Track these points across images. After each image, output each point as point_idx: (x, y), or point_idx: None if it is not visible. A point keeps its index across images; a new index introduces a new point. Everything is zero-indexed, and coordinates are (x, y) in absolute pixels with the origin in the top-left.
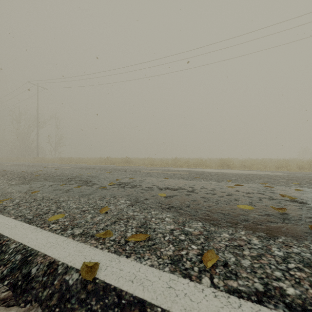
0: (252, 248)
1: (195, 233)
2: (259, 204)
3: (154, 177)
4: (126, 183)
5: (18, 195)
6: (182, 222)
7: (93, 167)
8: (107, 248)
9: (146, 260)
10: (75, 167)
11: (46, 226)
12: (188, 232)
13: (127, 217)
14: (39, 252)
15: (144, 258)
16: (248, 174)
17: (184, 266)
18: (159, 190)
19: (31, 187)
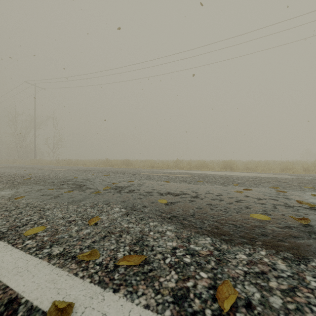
0: (279, 277)
1: (203, 253)
2: (275, 213)
3: (154, 180)
4: (123, 187)
5: None
6: (186, 237)
7: (90, 169)
8: (89, 277)
9: (139, 297)
10: (71, 170)
11: (19, 243)
12: (194, 251)
13: (120, 230)
14: (0, 283)
15: (136, 293)
16: (254, 177)
17: (192, 308)
18: (159, 195)
19: (18, 192)
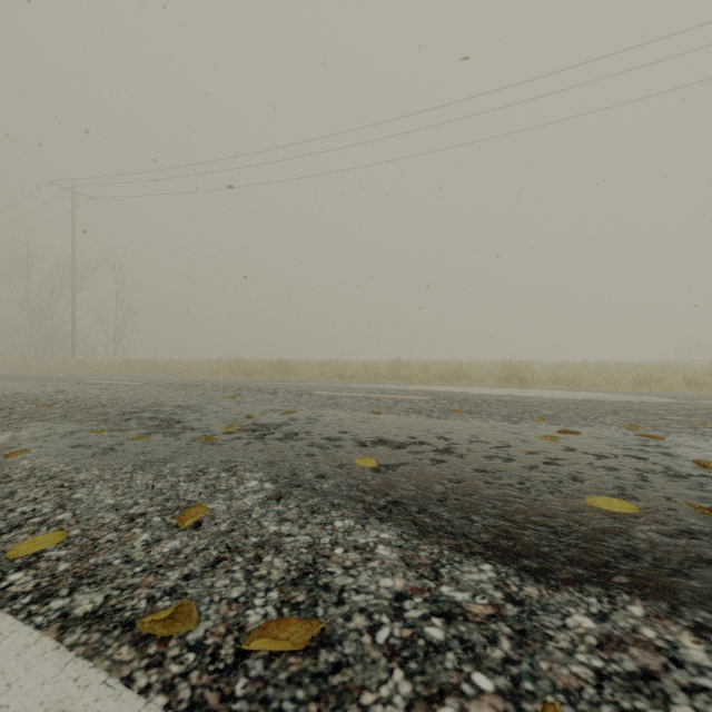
0: (697, 691)
1: (477, 613)
2: (647, 493)
3: (345, 408)
4: (271, 425)
5: None
6: (428, 563)
7: (197, 383)
8: (164, 690)
9: None
10: (153, 384)
11: None
12: (453, 606)
13: (258, 543)
14: None
15: None
16: (579, 400)
17: None
18: (358, 447)
19: (16, 438)
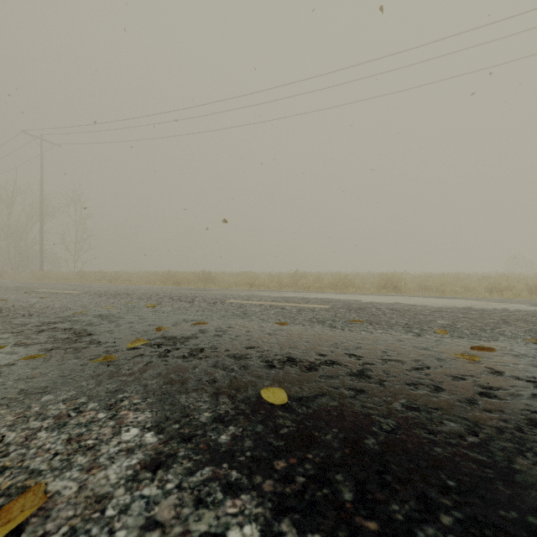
0: None
1: None
2: None
3: (253, 318)
4: (179, 338)
5: None
6: None
7: (129, 291)
8: None
9: None
10: (90, 293)
11: None
12: None
13: None
14: None
15: None
16: (461, 308)
17: None
18: (265, 369)
19: None
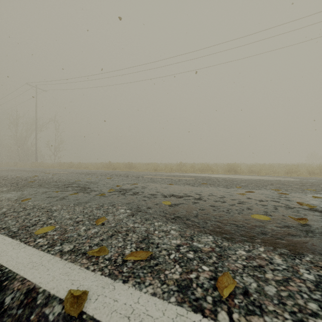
0: (275, 270)
1: (205, 250)
2: (275, 213)
3: (157, 183)
4: (127, 189)
5: (7, 203)
6: (189, 236)
7: (93, 172)
8: (100, 270)
9: (146, 286)
10: (74, 173)
11: (31, 241)
12: (197, 248)
13: (126, 230)
14: (18, 275)
15: (144, 283)
16: (258, 179)
17: (194, 296)
18: (163, 197)
19: (23, 194)
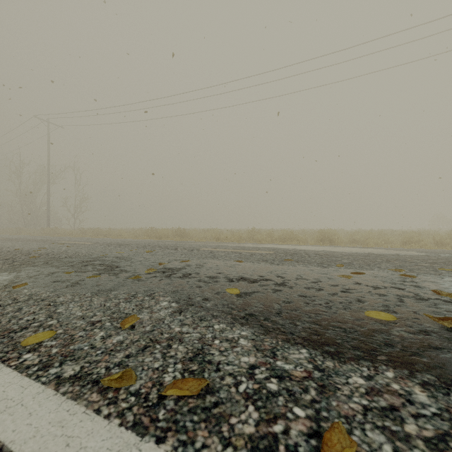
0: (420, 417)
1: (297, 376)
2: (402, 309)
3: (220, 259)
4: (175, 269)
5: None
6: (269, 348)
7: (127, 243)
8: (118, 416)
9: (197, 451)
10: (100, 244)
11: (13, 358)
12: (283, 372)
13: (169, 337)
14: None
15: (193, 444)
16: (366, 254)
17: None
18: (228, 282)
19: (18, 277)
